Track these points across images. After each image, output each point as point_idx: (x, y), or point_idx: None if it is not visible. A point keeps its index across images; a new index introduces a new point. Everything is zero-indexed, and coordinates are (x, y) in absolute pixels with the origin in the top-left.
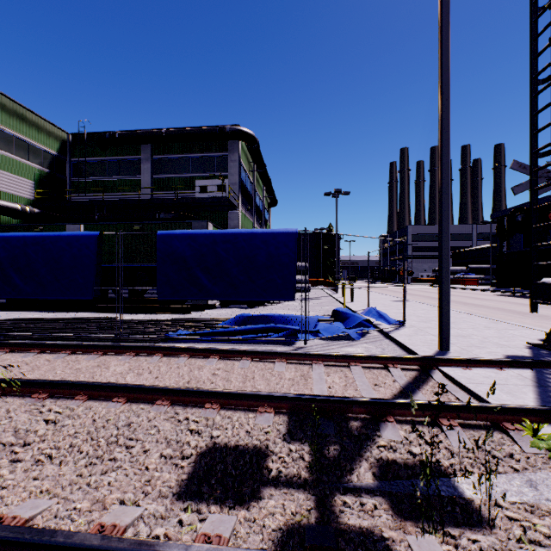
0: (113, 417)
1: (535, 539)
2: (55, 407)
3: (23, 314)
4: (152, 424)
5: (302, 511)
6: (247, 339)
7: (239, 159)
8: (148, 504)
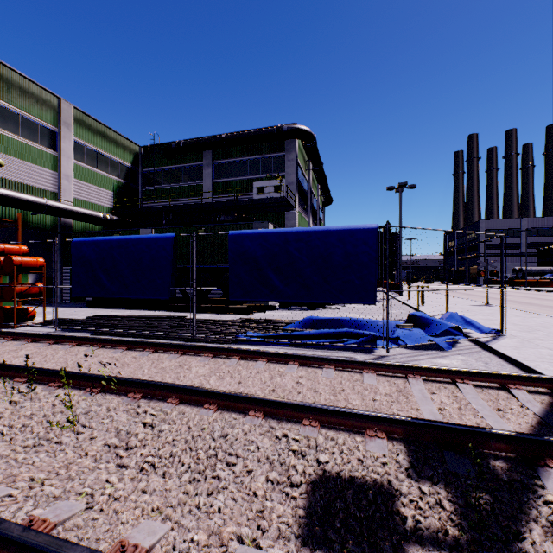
0: (207, 425)
1: None
2: (150, 409)
3: (106, 311)
4: (249, 438)
5: None
6: (321, 344)
7: (296, 158)
8: (271, 547)
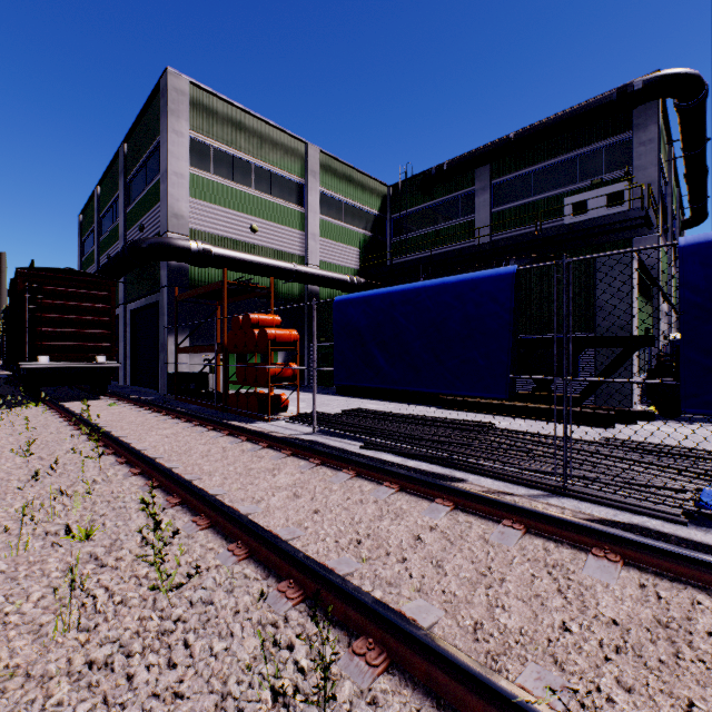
0: None
1: None
2: None
3: (361, 403)
4: None
5: None
6: None
7: (658, 136)
8: None
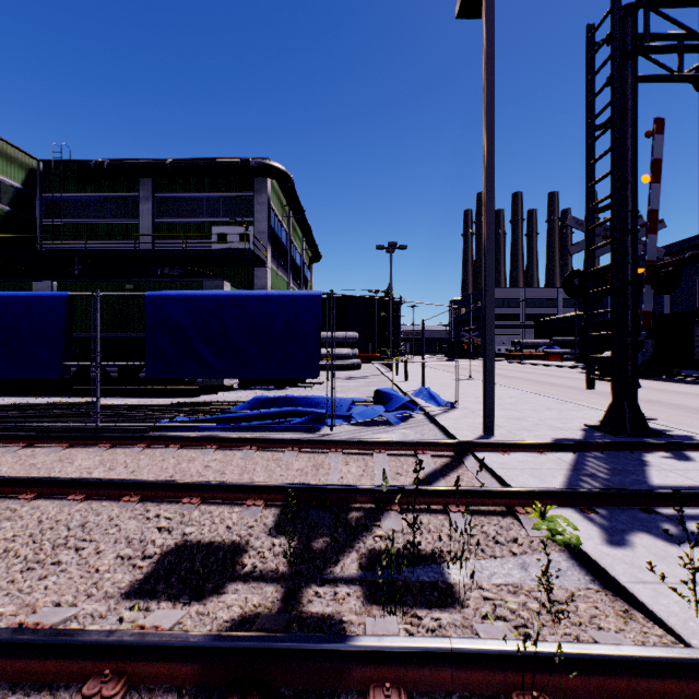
0: (65, 516)
1: (498, 614)
2: None
3: None
4: (114, 522)
5: (264, 602)
6: (260, 426)
7: (268, 202)
8: (87, 604)
